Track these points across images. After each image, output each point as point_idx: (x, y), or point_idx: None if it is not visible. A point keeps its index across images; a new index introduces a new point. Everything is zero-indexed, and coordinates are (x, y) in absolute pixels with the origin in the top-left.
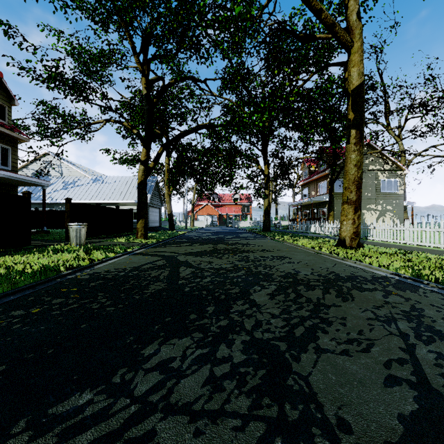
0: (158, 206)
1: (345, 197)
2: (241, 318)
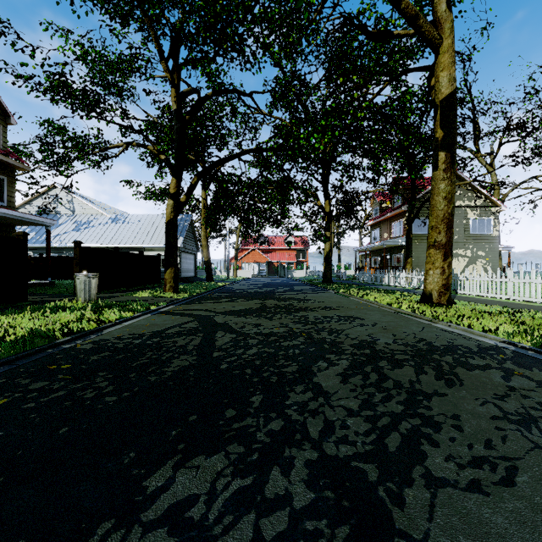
0: (193, 251)
1: (432, 239)
2: (303, 416)
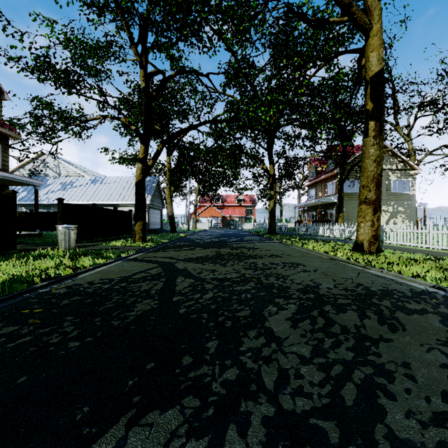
0: (159, 207)
1: (363, 196)
2: (257, 363)
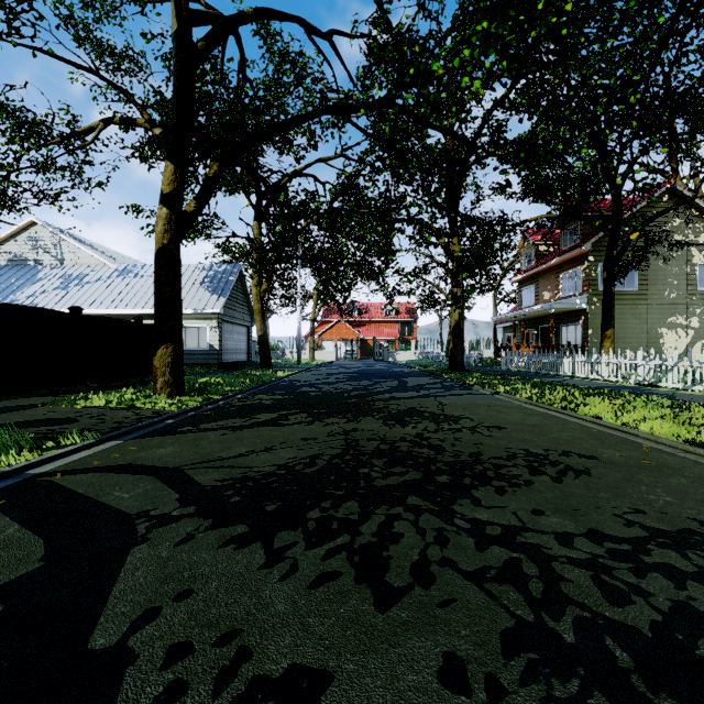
0: (244, 322)
1: None
2: None
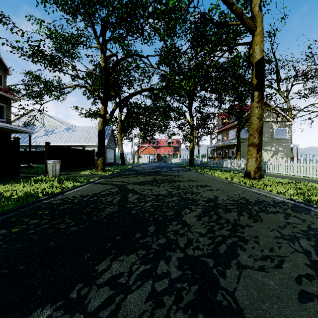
0: (113, 147)
1: (250, 141)
2: (176, 236)
